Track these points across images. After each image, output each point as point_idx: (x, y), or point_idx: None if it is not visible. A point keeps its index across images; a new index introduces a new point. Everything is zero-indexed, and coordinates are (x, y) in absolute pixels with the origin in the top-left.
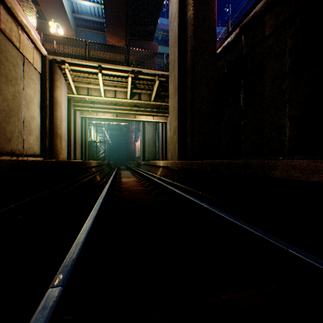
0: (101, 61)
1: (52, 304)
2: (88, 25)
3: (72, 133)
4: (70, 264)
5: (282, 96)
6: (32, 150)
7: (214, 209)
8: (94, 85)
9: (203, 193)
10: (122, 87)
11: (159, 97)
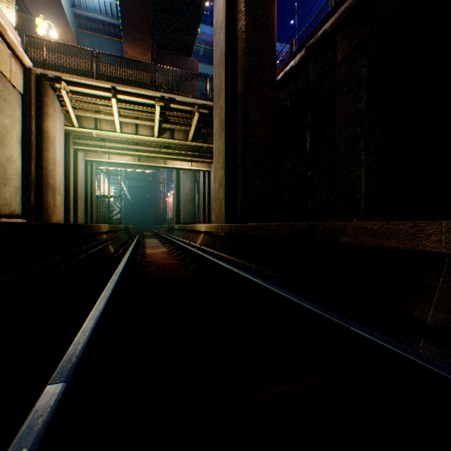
0: (115, 81)
1: (54, 402)
2: (95, 27)
3: (71, 183)
4: (76, 357)
5: (357, 141)
6: (9, 208)
7: (268, 285)
8: (105, 114)
9: (257, 266)
10: (147, 119)
11: (200, 135)
